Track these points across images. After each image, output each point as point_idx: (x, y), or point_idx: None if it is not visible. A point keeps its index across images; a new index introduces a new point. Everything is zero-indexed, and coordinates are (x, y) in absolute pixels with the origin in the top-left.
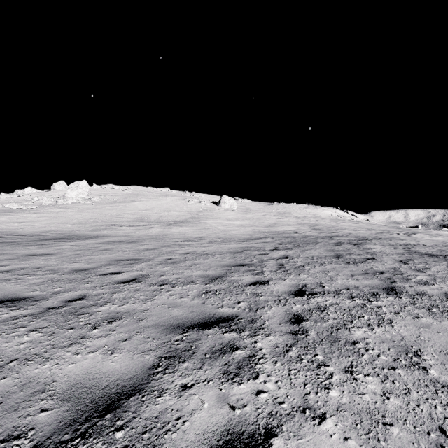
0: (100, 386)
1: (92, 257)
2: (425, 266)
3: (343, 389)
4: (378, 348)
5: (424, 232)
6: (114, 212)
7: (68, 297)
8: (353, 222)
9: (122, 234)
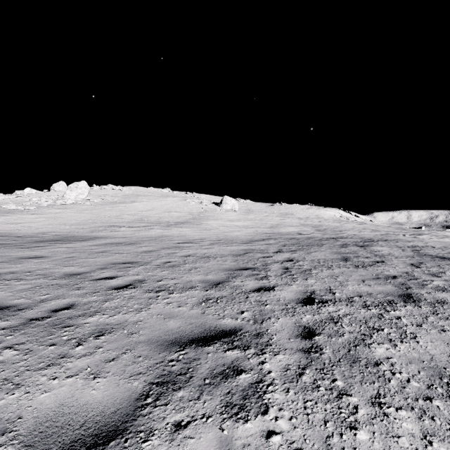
0: (75, 425)
1: (87, 260)
2: (439, 270)
3: (373, 429)
4: (406, 370)
5: (430, 234)
6: (113, 213)
7: (55, 305)
8: (357, 223)
9: (121, 236)
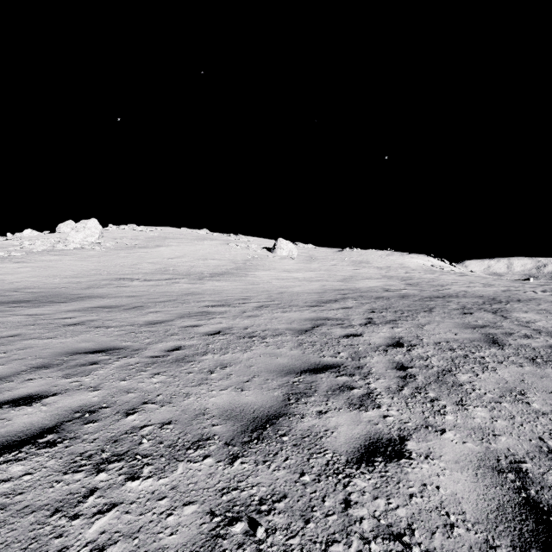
0: None
1: (34, 342)
2: None
3: None
4: None
5: None
6: (129, 261)
7: None
8: (457, 275)
9: (127, 294)
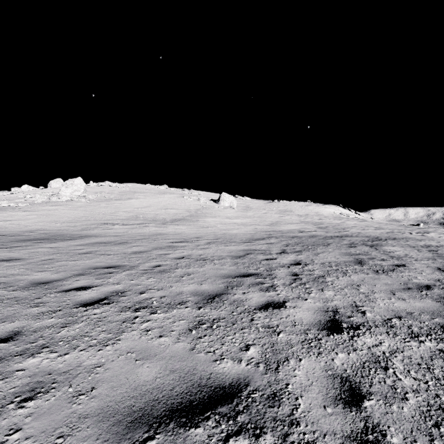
0: None
1: (66, 263)
2: None
3: None
4: None
5: (436, 231)
6: (108, 210)
7: None
8: (358, 221)
9: (113, 234)
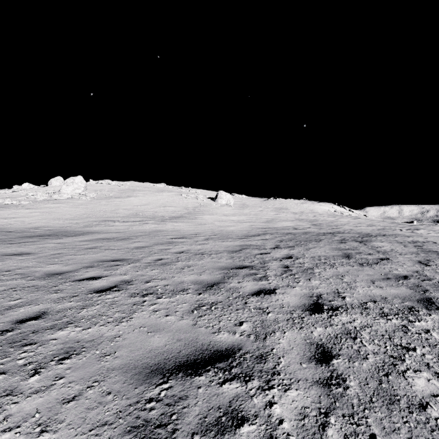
0: None
1: (74, 257)
2: None
3: None
4: None
5: (426, 228)
6: (109, 207)
7: (23, 314)
8: (352, 218)
9: (114, 231)
